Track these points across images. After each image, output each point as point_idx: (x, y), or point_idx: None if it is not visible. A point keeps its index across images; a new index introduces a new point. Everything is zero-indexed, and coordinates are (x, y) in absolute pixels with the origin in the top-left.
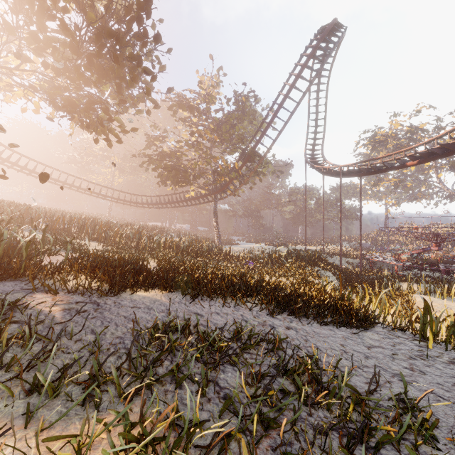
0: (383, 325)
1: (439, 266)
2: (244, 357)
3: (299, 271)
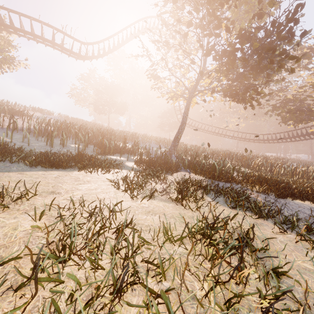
0: None
1: None
2: None
3: None
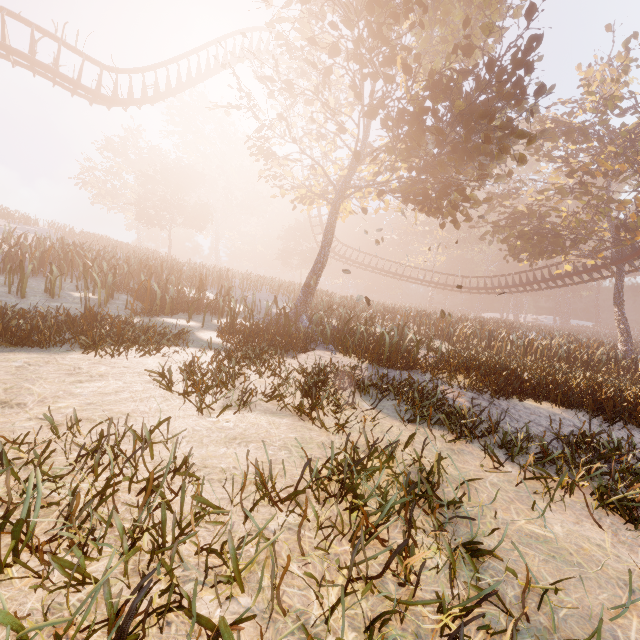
0: None
1: None
2: None
3: None
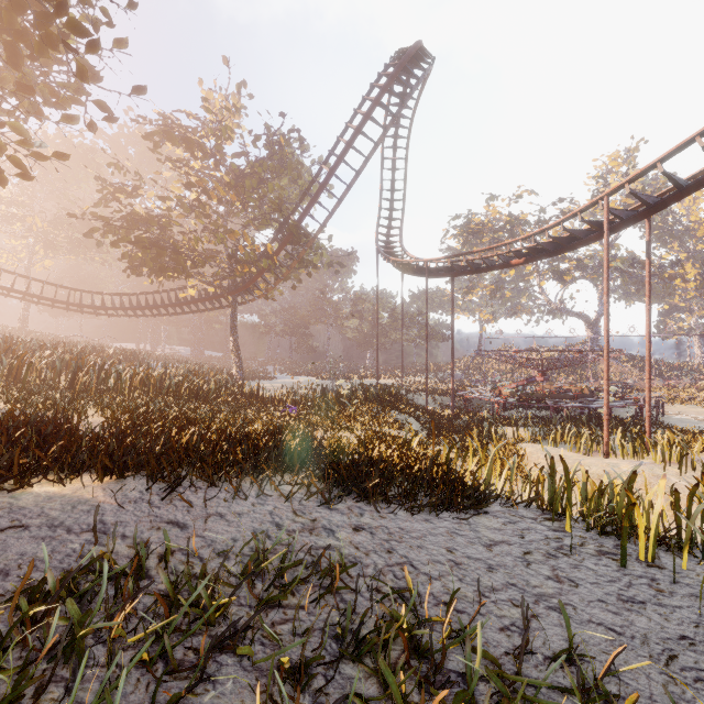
0: (501, 501)
1: (545, 403)
2: (268, 620)
3: (370, 419)
